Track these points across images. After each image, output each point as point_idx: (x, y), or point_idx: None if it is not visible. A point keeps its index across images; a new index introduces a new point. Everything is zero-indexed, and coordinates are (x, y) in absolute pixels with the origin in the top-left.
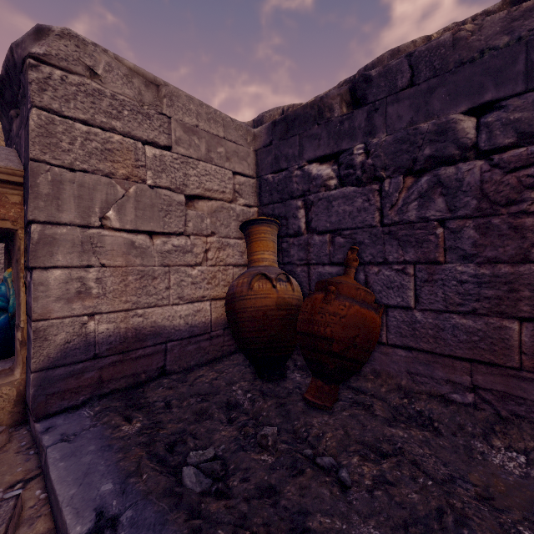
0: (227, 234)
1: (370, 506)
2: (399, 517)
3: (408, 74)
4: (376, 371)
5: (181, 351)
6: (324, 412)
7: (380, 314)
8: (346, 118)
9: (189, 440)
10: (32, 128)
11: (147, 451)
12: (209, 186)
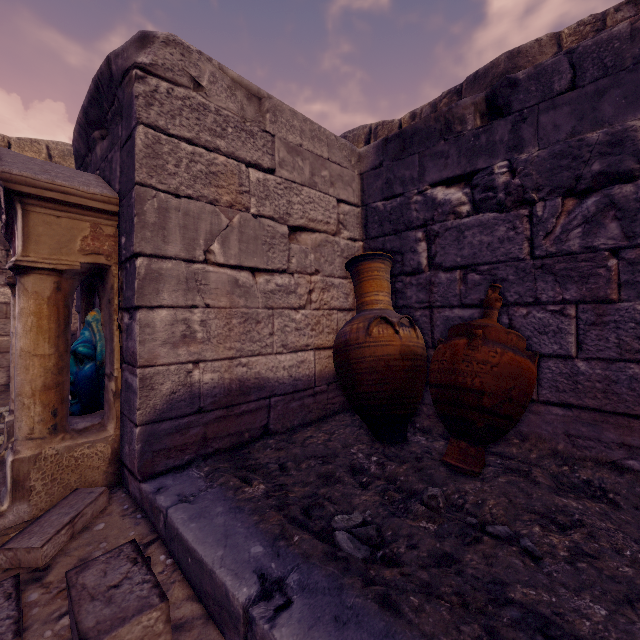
0: (331, 273)
1: (574, 579)
2: (615, 591)
3: (568, 75)
4: (522, 434)
5: (284, 408)
6: (473, 478)
7: (535, 363)
8: (483, 132)
9: (327, 505)
10: (138, 148)
11: (282, 515)
12: (312, 216)
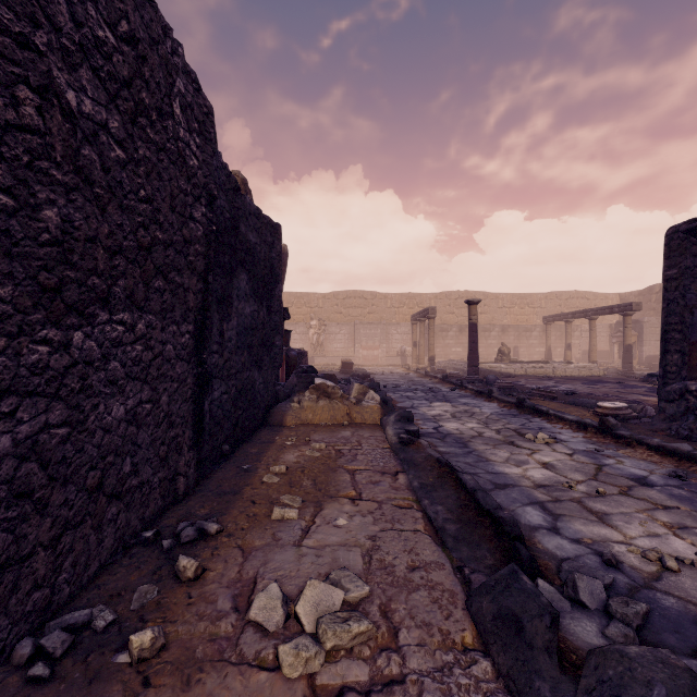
0: None
1: None
2: None
3: None
4: None
5: None
6: None
7: None
8: None
9: None
10: (644, 330)
11: None
12: None
